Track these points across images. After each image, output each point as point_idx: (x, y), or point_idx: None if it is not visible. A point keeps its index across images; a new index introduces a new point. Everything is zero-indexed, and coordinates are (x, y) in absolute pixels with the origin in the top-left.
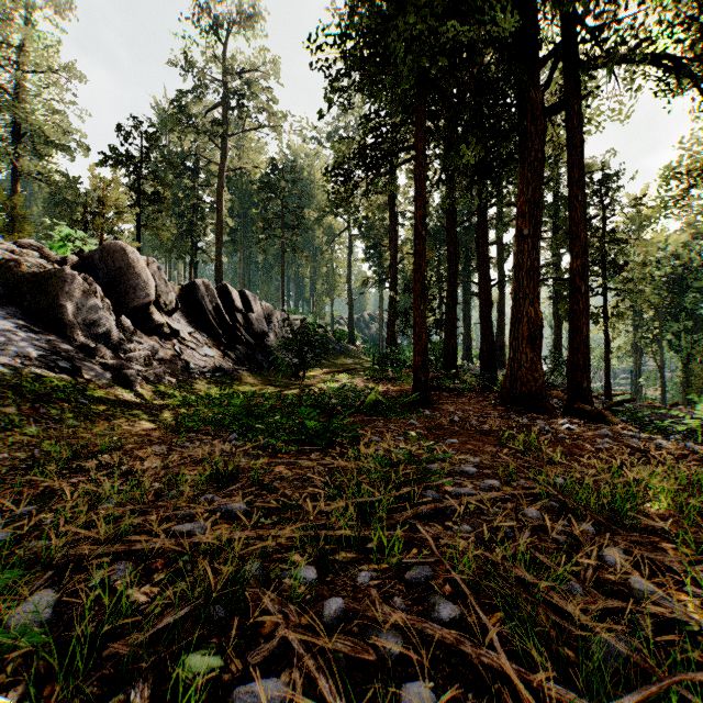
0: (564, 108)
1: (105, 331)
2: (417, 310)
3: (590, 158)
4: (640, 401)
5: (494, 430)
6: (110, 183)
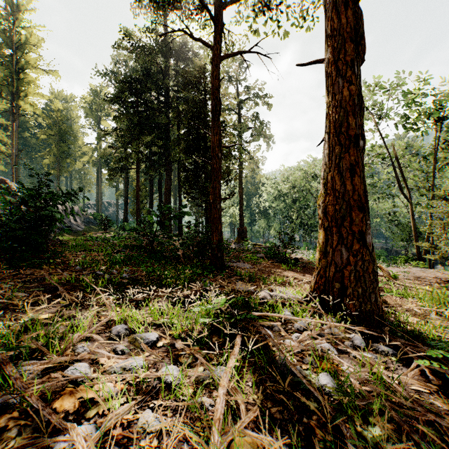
0: (177, 161)
1: None
2: (137, 213)
3: None
4: None
5: None
6: None
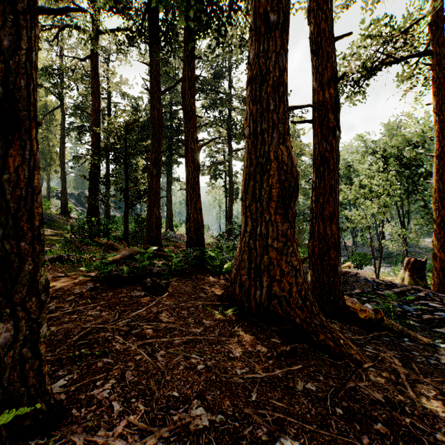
0: None
1: None
2: None
3: None
4: None
5: None
6: None
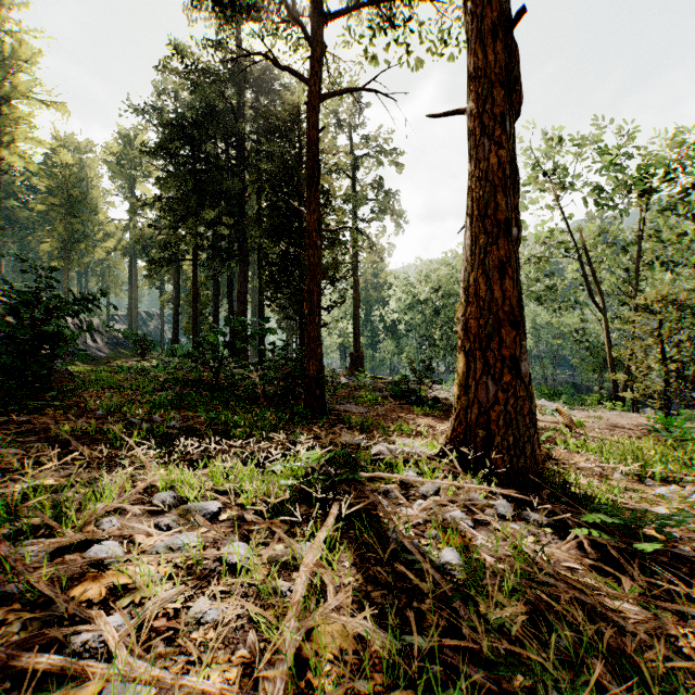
0: (257, 250)
1: None
2: (194, 330)
3: None
4: None
5: None
6: None
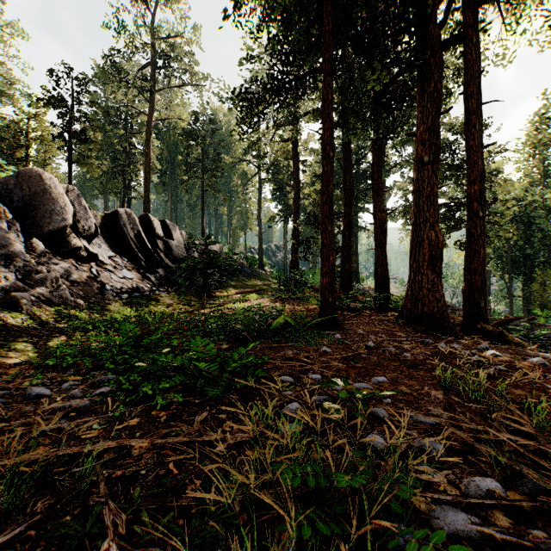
0: (460, 43)
1: (8, 252)
2: (325, 231)
3: (455, 118)
4: (490, 314)
5: (420, 360)
6: (34, 117)
